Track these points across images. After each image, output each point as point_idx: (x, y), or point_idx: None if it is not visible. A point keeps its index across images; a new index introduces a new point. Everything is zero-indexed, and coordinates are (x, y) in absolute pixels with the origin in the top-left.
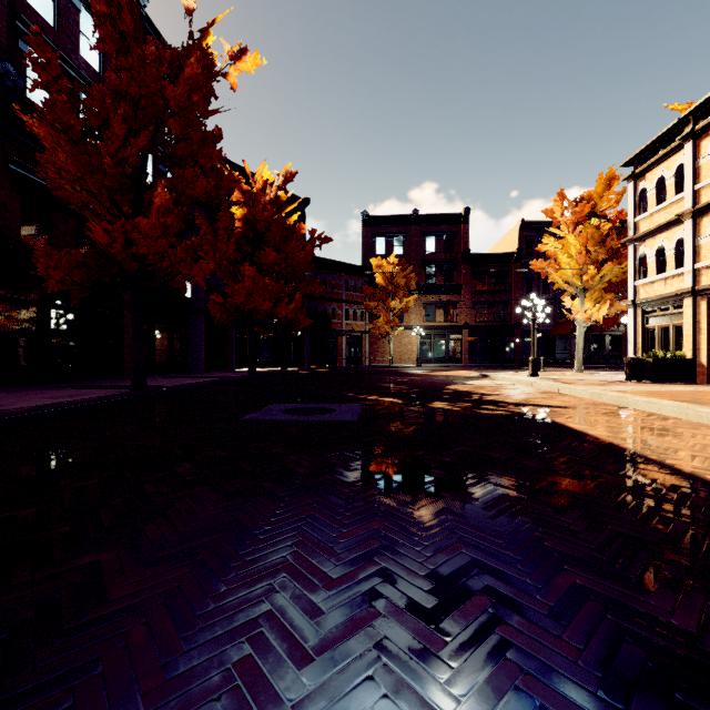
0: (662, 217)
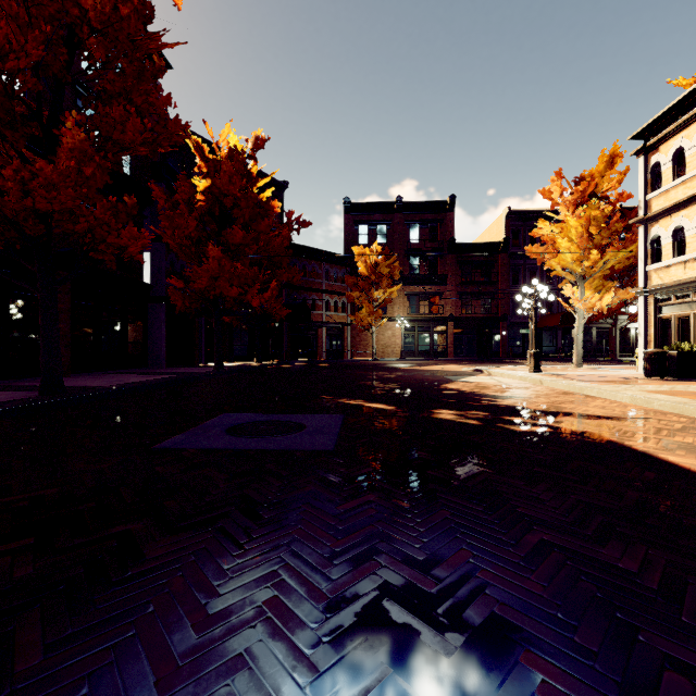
0: (681, 193)
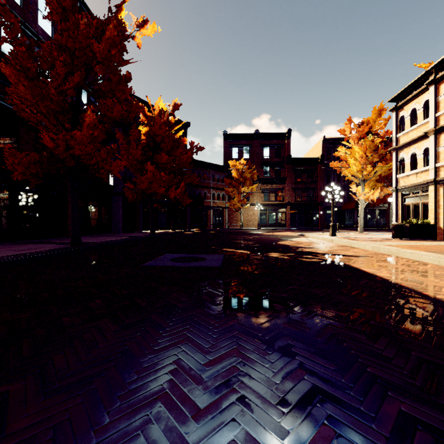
0: (415, 134)
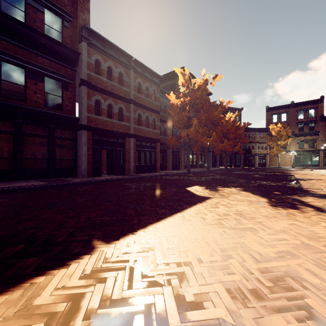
0: None
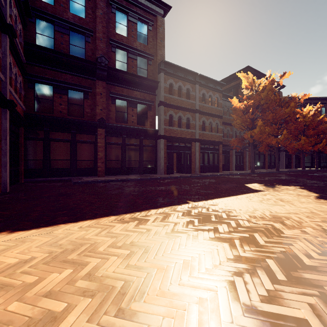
0: None
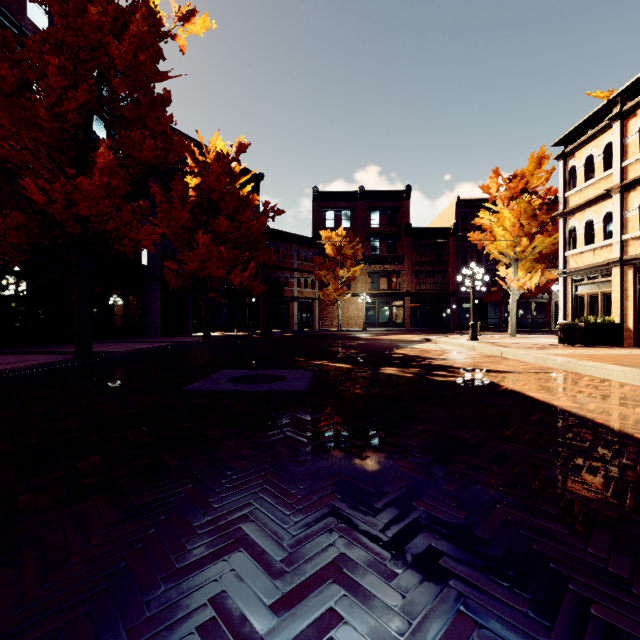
0: (591, 193)
